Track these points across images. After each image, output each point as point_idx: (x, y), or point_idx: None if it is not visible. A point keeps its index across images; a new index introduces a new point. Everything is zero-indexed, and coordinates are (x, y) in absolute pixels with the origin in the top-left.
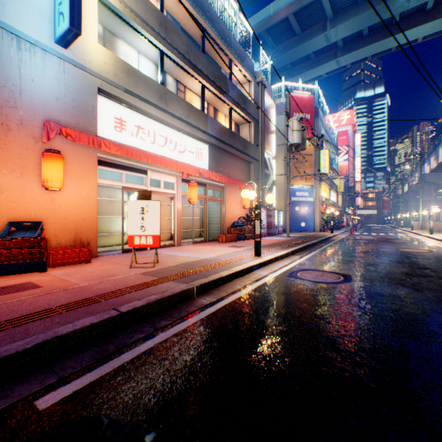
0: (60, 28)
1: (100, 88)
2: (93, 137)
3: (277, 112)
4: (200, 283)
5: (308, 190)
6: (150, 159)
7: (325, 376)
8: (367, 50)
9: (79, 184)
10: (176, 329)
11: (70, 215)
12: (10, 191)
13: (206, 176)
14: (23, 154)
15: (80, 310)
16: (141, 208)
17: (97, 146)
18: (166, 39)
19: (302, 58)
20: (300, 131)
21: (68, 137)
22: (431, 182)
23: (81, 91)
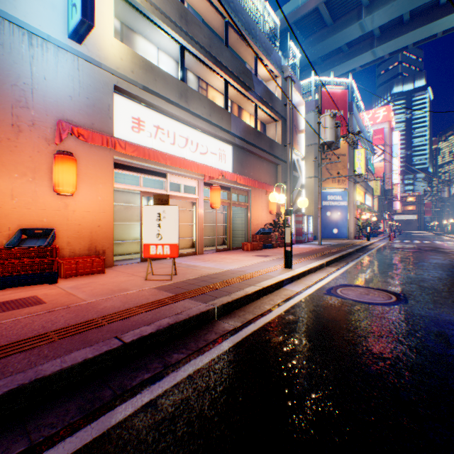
0: (73, 21)
1: (116, 86)
2: (107, 137)
3: (306, 110)
4: (222, 303)
5: (341, 194)
6: (169, 161)
7: None
8: (408, 38)
9: (94, 189)
10: (191, 367)
11: (85, 222)
12: (21, 197)
13: (230, 179)
14: (34, 157)
15: (76, 338)
16: (157, 214)
17: (111, 146)
18: (187, 32)
19: (334, 51)
20: (333, 128)
21: (80, 137)
22: None
23: (96, 89)
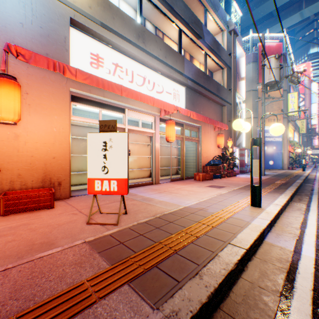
0: None
1: (73, 19)
2: (54, 61)
3: (244, 62)
4: (191, 311)
5: None
6: (124, 92)
7: None
8: None
9: (48, 120)
10: None
11: (38, 153)
12: None
13: (184, 114)
14: None
15: None
16: (102, 142)
17: (58, 71)
18: None
19: (265, 16)
20: (277, 68)
21: (19, 57)
22: None
23: (51, 19)
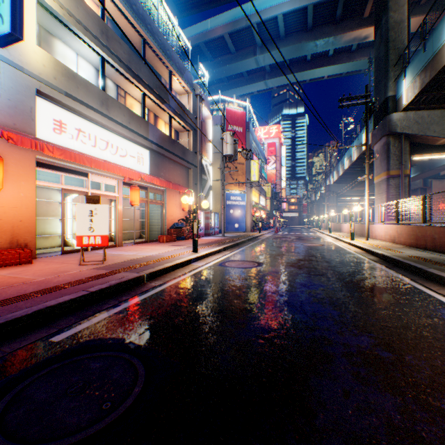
0: None
1: (39, 90)
2: (36, 141)
3: (214, 123)
4: (150, 272)
5: (241, 195)
6: (94, 164)
7: (231, 309)
8: (288, 78)
9: (16, 186)
10: (136, 300)
11: (6, 217)
12: None
13: (148, 181)
14: None
15: (54, 293)
16: (90, 211)
17: (40, 150)
18: (108, 47)
19: (237, 74)
20: (233, 144)
21: (10, 141)
22: (335, 191)
23: (19, 92)
